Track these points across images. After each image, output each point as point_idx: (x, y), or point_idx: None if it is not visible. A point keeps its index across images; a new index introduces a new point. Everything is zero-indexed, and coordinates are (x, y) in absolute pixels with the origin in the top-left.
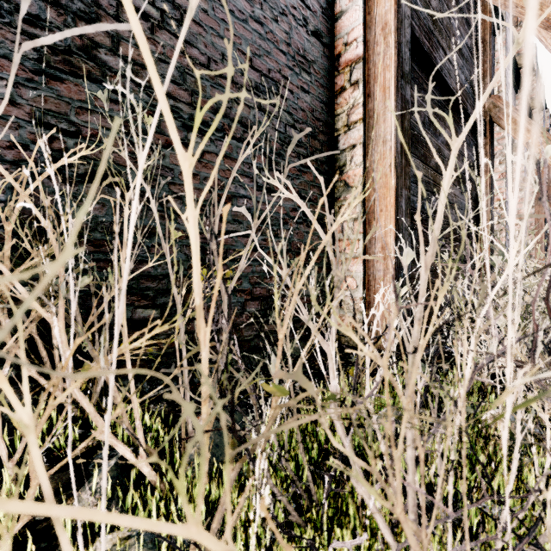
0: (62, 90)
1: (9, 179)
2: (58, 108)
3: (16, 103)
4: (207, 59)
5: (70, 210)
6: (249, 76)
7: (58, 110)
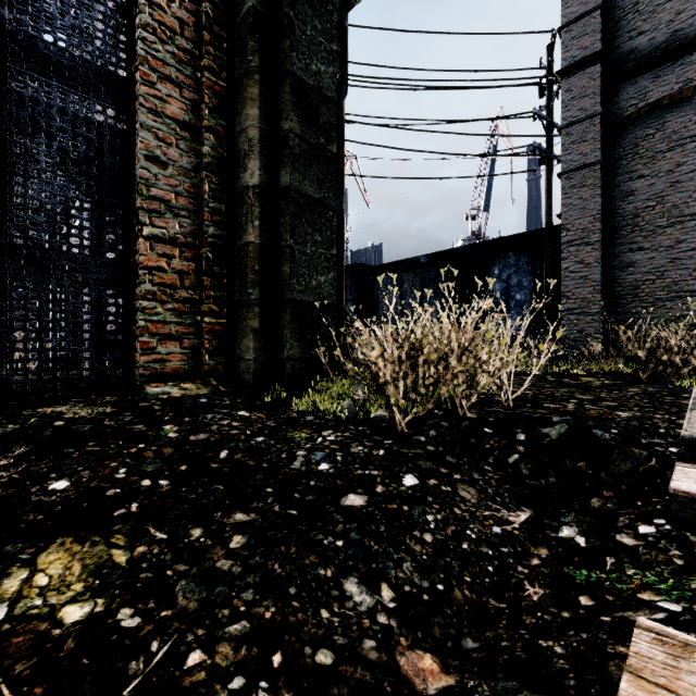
0: (631, 305)
1: (618, 330)
2: (630, 309)
3: (623, 311)
4: (672, 279)
5: (633, 328)
6: (693, 274)
7: (630, 309)
